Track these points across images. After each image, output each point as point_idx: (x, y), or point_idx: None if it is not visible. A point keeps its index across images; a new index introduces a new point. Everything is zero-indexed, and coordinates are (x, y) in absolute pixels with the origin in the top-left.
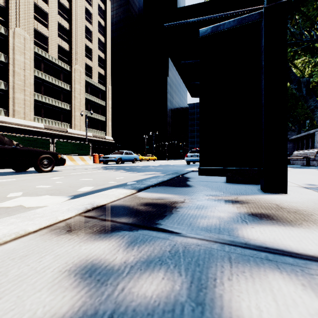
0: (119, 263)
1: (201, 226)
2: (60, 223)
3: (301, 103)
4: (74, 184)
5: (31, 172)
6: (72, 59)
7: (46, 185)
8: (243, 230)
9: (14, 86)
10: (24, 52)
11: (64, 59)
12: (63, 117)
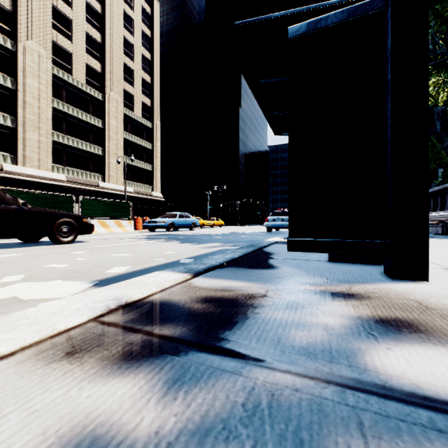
0: (144, 434)
1: (299, 346)
2: (59, 336)
3: (432, 144)
4: (102, 262)
5: (45, 244)
6: (105, 84)
7: (62, 263)
8: (373, 355)
9: (24, 123)
10: (39, 74)
11: (95, 84)
12: (93, 165)
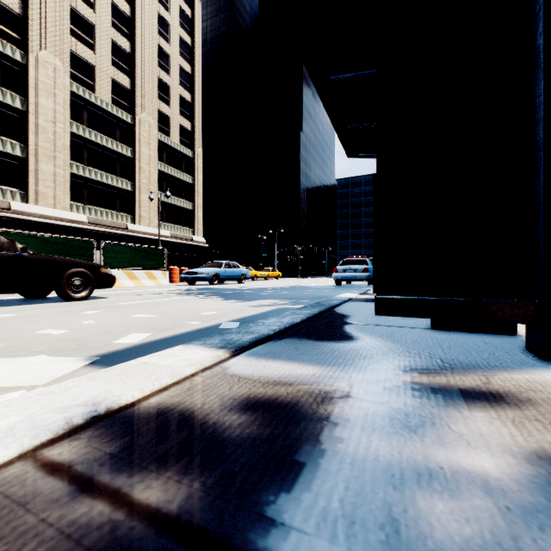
0: None
1: None
2: None
3: None
4: (116, 327)
5: (52, 300)
6: (135, 104)
7: (61, 327)
8: None
9: (37, 151)
10: (54, 92)
11: (123, 103)
12: (121, 203)
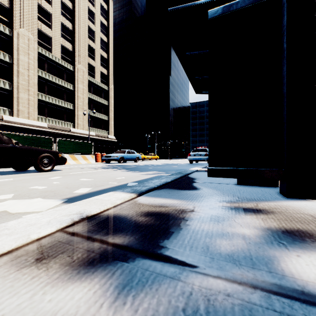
0: None
1: (225, 253)
2: (32, 244)
3: None
4: (71, 185)
5: (31, 171)
6: (75, 59)
7: (42, 185)
8: (287, 262)
9: (18, 86)
10: (28, 52)
11: (68, 59)
12: (67, 116)
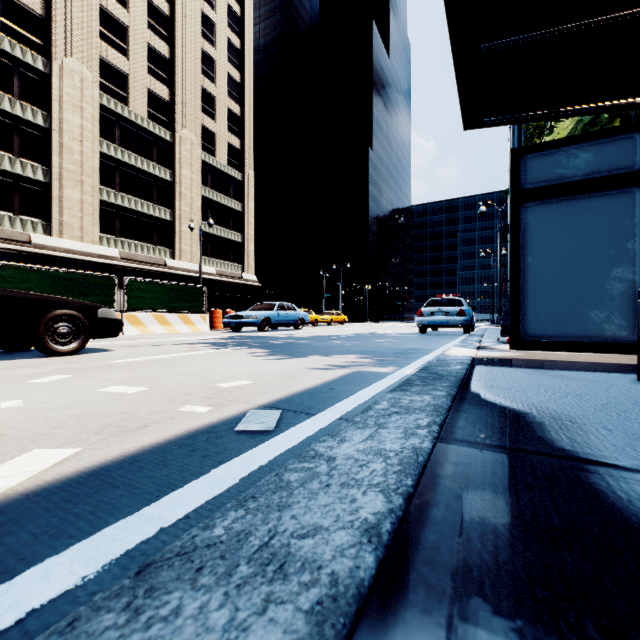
0: None
1: None
2: None
3: None
4: (39, 420)
5: (31, 355)
6: (175, 118)
7: None
8: None
9: (61, 175)
10: (81, 106)
11: (160, 118)
12: (158, 235)
